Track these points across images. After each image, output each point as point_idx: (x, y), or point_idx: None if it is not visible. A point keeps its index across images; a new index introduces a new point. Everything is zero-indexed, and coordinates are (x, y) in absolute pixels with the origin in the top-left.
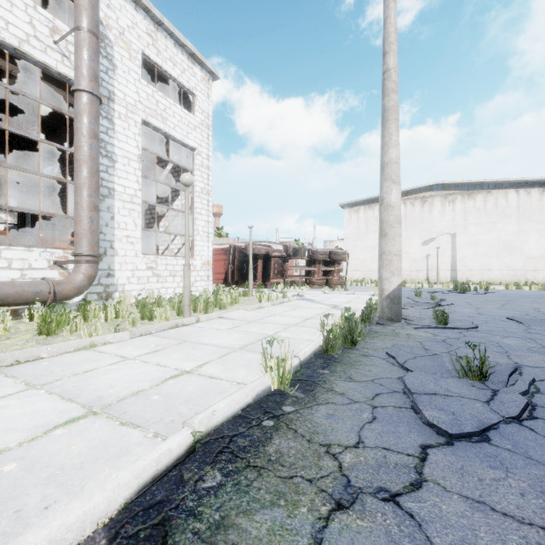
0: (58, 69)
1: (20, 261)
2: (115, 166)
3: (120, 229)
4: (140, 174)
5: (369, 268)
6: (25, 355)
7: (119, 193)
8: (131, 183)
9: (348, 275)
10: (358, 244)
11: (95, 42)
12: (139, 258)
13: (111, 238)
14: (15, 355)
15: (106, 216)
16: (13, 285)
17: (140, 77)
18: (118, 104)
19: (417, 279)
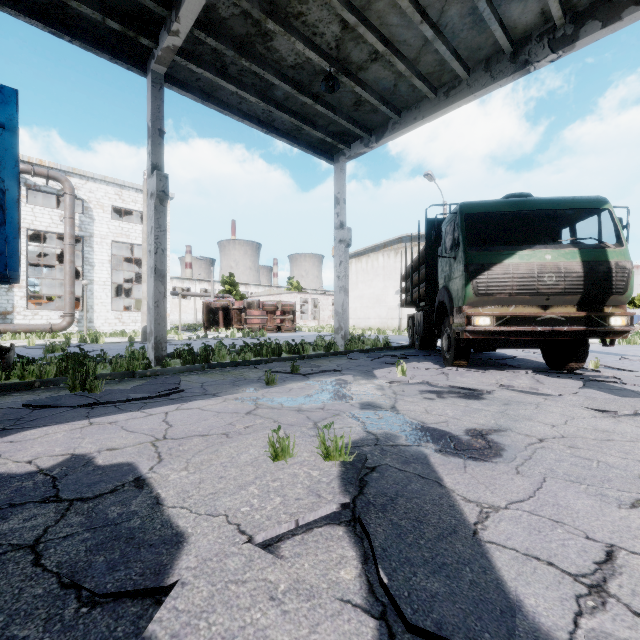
0: (63, 232)
1: (46, 316)
2: (94, 268)
3: (97, 299)
4: (110, 269)
5: (358, 316)
6: (9, 342)
7: (97, 281)
8: (104, 275)
9: None
10: (351, 294)
11: (72, 221)
12: (110, 313)
13: (92, 304)
14: (6, 341)
15: (89, 294)
16: (36, 325)
17: (111, 219)
18: (96, 237)
19: (392, 327)
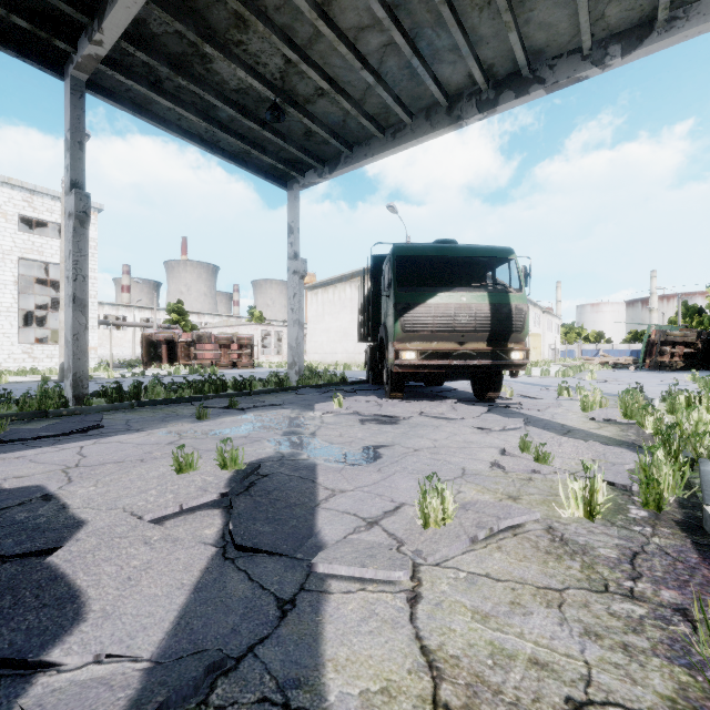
0: None
1: None
2: None
3: None
4: (16, 292)
5: (325, 351)
6: None
7: None
8: (8, 299)
9: (310, 358)
10: (317, 327)
11: None
12: (15, 346)
13: None
14: None
15: None
16: None
17: (17, 231)
18: None
19: (359, 362)
